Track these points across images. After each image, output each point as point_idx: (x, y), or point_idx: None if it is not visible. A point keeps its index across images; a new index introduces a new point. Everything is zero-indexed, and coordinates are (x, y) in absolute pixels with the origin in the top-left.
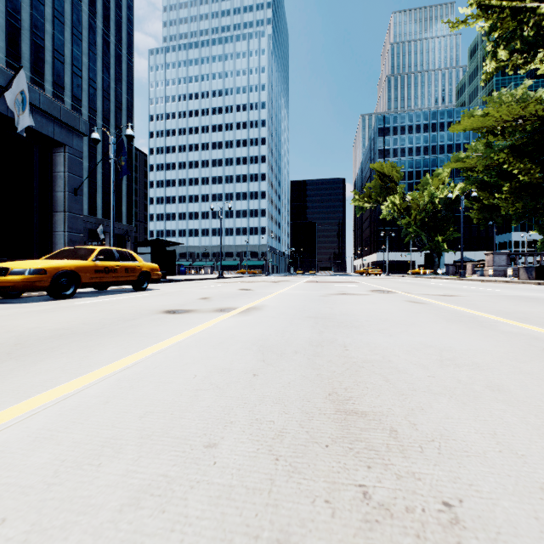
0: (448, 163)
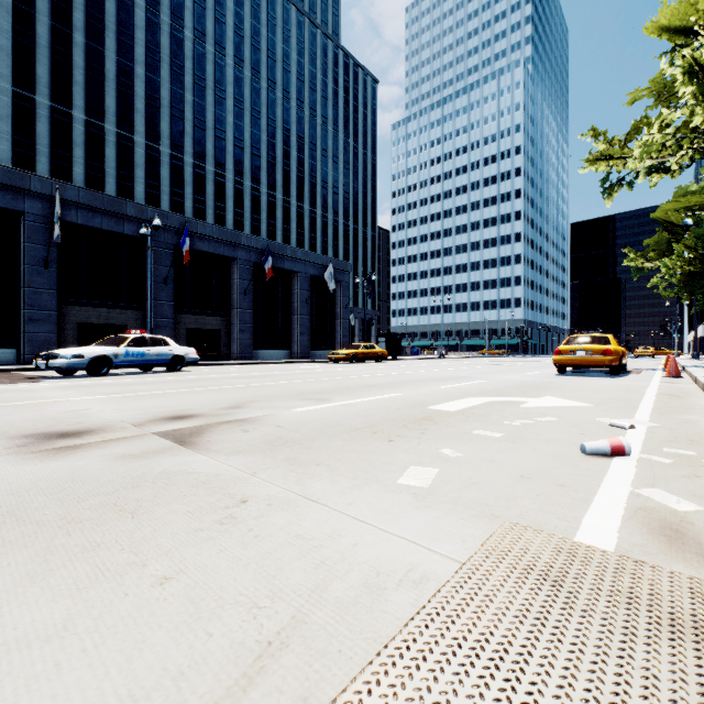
0: None
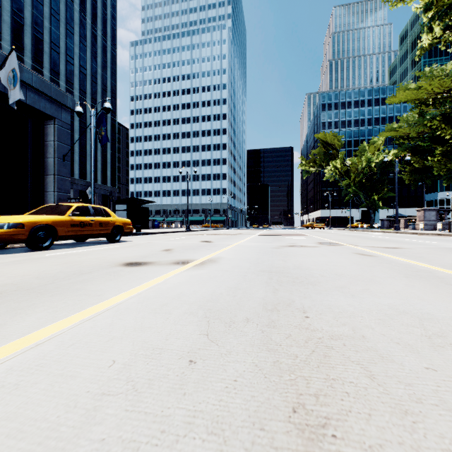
0: (383, 132)
